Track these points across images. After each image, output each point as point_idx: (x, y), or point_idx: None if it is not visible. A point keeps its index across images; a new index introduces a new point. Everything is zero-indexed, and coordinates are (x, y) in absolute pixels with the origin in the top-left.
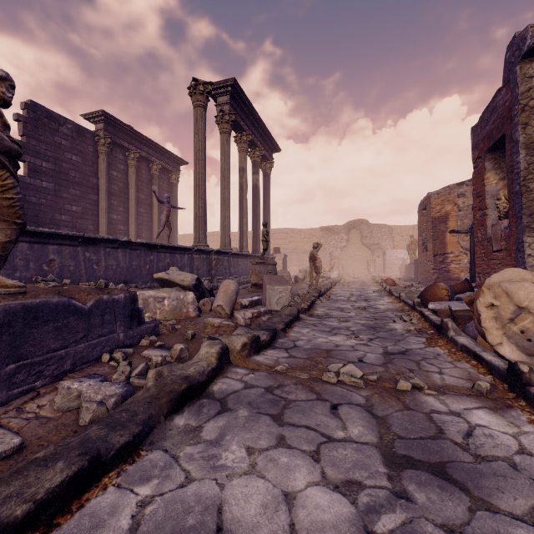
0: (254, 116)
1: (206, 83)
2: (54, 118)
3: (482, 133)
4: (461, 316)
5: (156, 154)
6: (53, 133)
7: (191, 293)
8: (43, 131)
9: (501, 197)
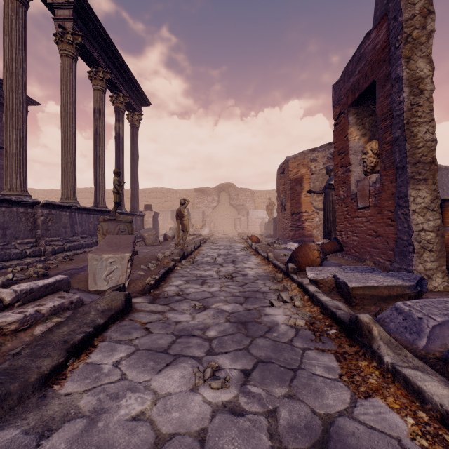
0: (113, 52)
1: None
2: None
3: (346, 86)
4: (361, 295)
5: None
6: None
7: None
8: None
9: (368, 150)
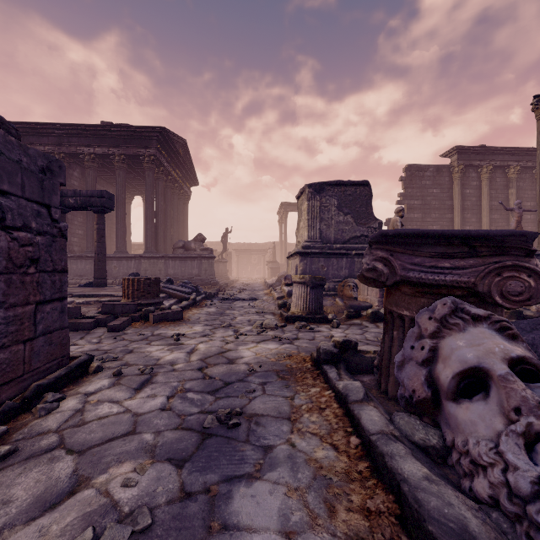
0: None
1: None
2: (421, 169)
3: None
4: None
5: (513, 157)
6: (420, 179)
7: None
8: (415, 181)
9: None
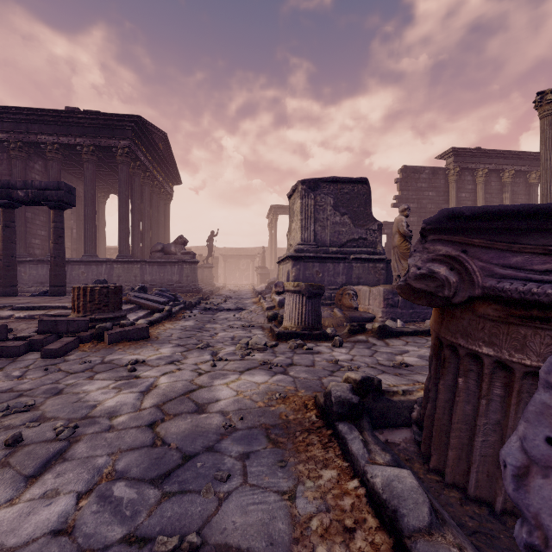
0: None
1: None
2: (417, 171)
3: None
4: None
5: (507, 161)
6: (416, 182)
7: None
8: (410, 183)
9: None
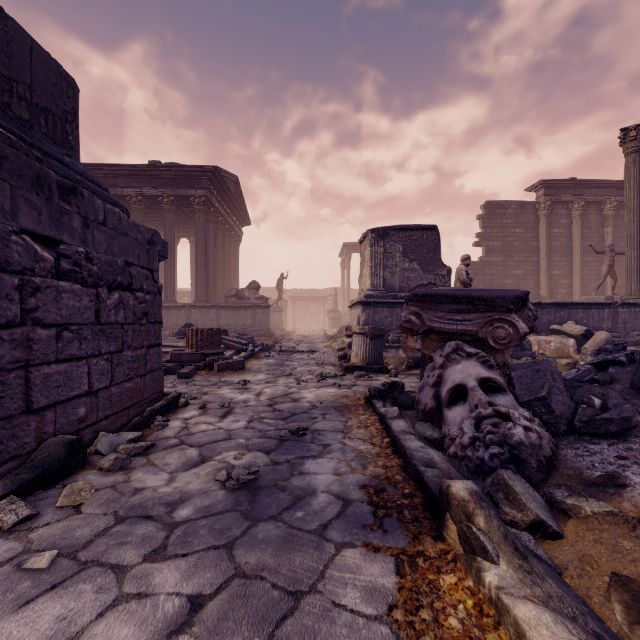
0: None
1: (639, 124)
2: (502, 206)
3: None
4: None
5: (609, 192)
6: (501, 218)
7: (571, 339)
8: (494, 219)
9: None
